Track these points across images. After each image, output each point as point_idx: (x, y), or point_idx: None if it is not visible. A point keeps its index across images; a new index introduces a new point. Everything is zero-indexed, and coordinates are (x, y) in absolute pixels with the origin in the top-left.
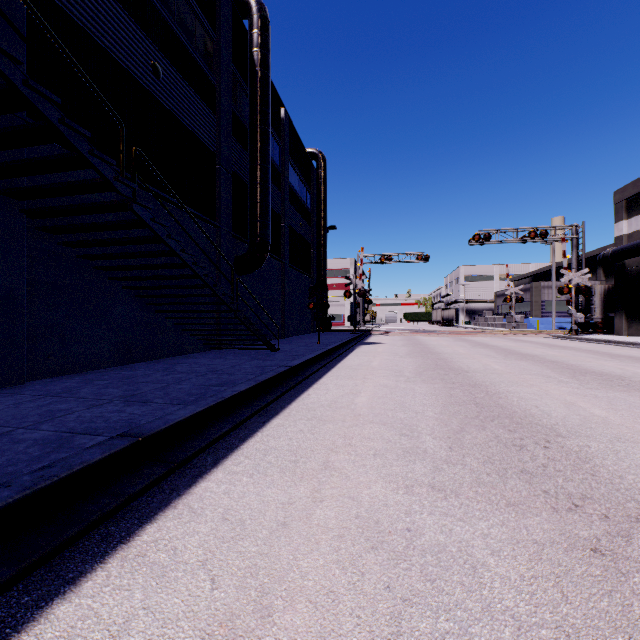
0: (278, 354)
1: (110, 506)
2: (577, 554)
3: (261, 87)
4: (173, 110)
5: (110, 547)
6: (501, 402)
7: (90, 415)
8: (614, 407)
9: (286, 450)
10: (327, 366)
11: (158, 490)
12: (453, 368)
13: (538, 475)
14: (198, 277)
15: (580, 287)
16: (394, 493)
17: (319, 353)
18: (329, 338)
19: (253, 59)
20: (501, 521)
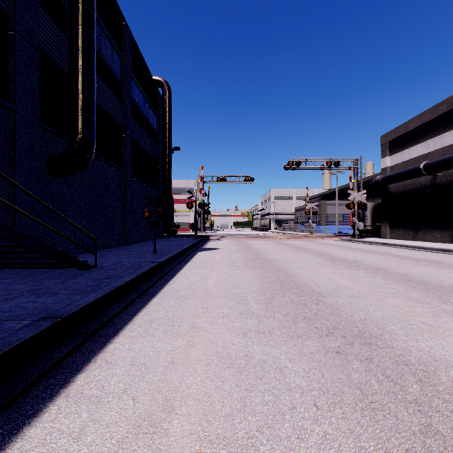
0: (85, 275)
1: None
2: None
3: None
4: None
5: None
6: None
7: None
8: None
9: None
10: (147, 293)
11: None
12: (302, 287)
13: None
14: None
15: (361, 203)
16: None
17: (143, 271)
18: (170, 245)
19: None
20: None
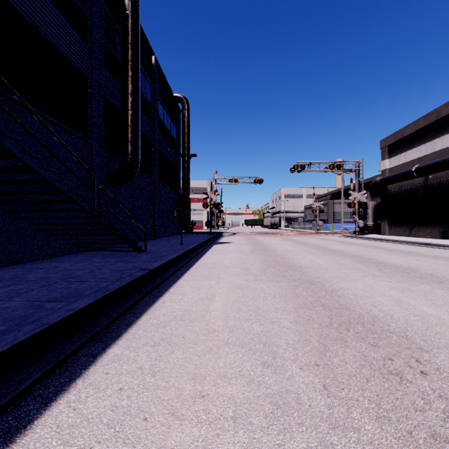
0: (143, 255)
1: None
2: None
3: (131, 28)
4: (38, 26)
5: None
6: (343, 302)
7: None
8: (434, 302)
9: (105, 424)
10: (186, 265)
11: None
12: (289, 264)
13: None
14: (48, 182)
15: (361, 203)
16: None
17: (180, 253)
18: (191, 239)
19: (124, 3)
20: None
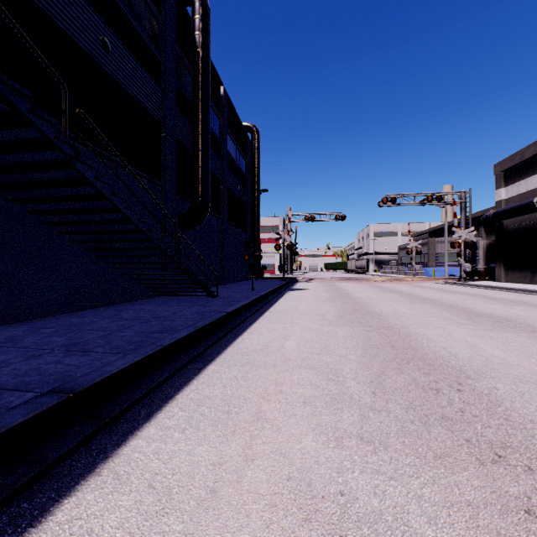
0: (217, 300)
1: (26, 477)
2: (513, 518)
3: (202, 66)
4: (121, 81)
5: (16, 533)
6: (413, 344)
7: (26, 367)
8: (509, 348)
9: (220, 399)
10: (260, 311)
11: (84, 452)
12: (368, 312)
13: (458, 421)
14: (142, 232)
15: (468, 242)
16: (325, 447)
17: (253, 299)
18: (262, 285)
19: (195, 41)
20: (432, 478)
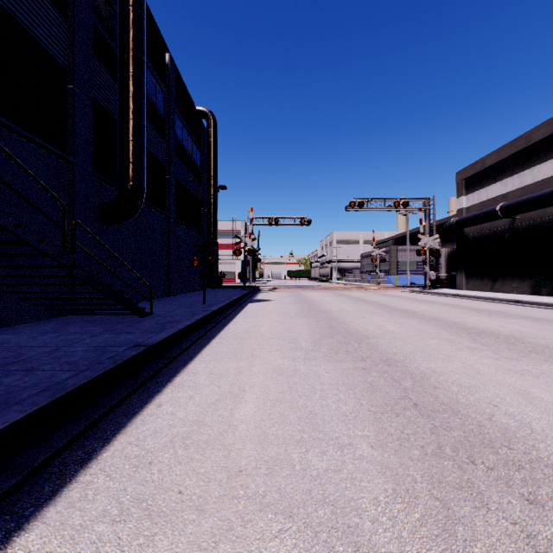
0: (146, 321)
1: None
2: None
3: (133, 6)
4: None
5: None
6: (444, 398)
7: None
8: None
9: None
10: (207, 335)
11: None
12: (351, 332)
13: None
14: None
15: (433, 250)
16: None
17: (199, 318)
18: (218, 296)
19: None
20: None
